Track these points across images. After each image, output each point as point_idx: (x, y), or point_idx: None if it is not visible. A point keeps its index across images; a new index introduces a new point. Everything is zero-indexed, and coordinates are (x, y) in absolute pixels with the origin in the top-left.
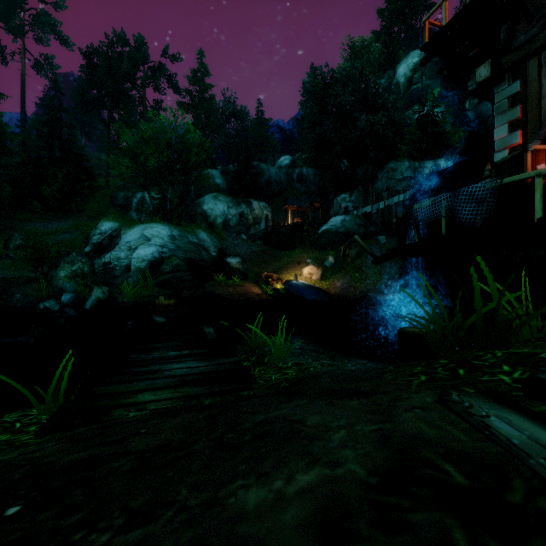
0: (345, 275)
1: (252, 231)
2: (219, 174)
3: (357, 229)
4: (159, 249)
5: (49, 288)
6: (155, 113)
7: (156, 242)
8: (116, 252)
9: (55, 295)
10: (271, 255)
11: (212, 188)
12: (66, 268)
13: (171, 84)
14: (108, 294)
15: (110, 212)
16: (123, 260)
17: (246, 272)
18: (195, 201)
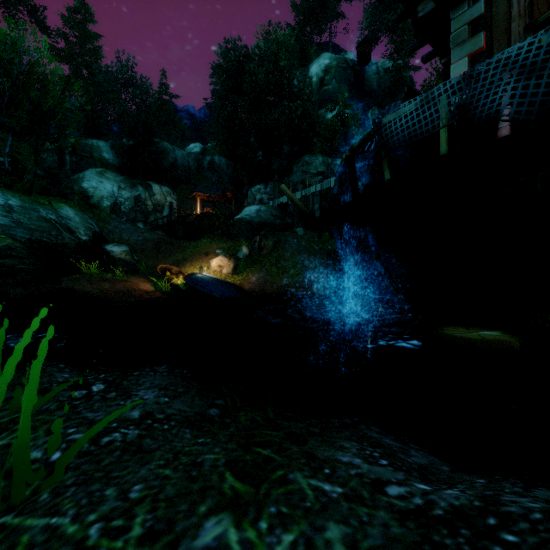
0: (261, 268)
1: (151, 220)
2: (108, 147)
3: (273, 219)
4: None
5: None
6: None
7: None
8: None
9: None
10: (172, 245)
11: (97, 163)
12: None
13: (37, 20)
14: None
15: None
16: None
17: (137, 265)
18: (71, 176)
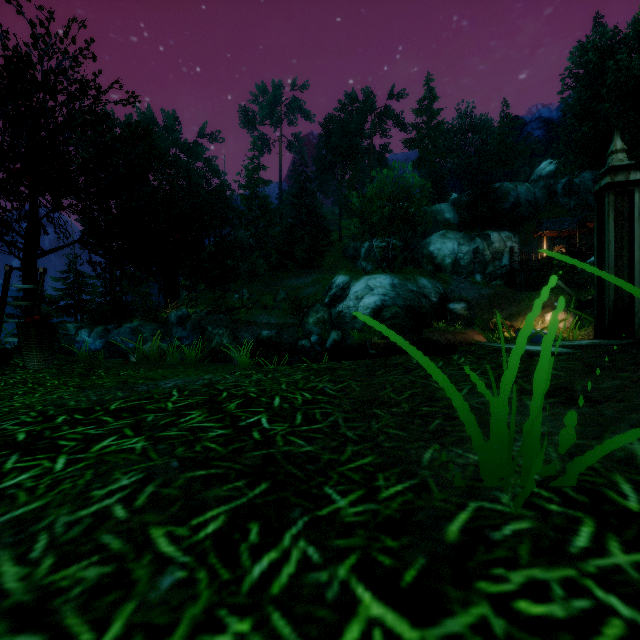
0: None
1: (489, 269)
2: (449, 207)
3: None
4: (381, 298)
5: (303, 331)
6: (381, 158)
7: (378, 292)
8: (347, 302)
9: (306, 336)
10: (507, 298)
11: (440, 225)
12: (313, 316)
13: (397, 124)
14: (341, 337)
15: (342, 263)
16: (352, 309)
17: (473, 319)
18: (421, 243)
